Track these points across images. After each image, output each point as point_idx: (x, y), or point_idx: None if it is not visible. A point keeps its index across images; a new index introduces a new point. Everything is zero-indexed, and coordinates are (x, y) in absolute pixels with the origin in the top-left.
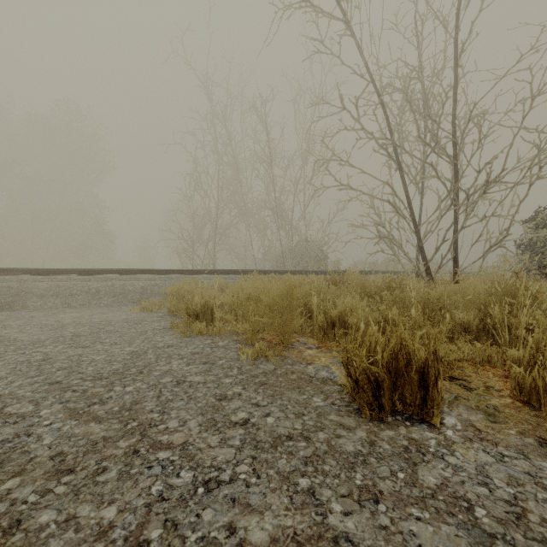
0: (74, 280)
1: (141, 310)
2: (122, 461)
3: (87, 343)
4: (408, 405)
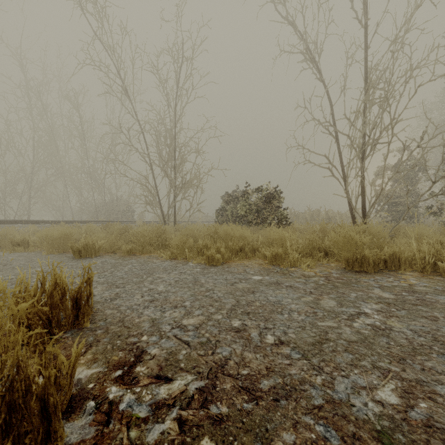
0: None
1: None
2: (3, 266)
3: None
4: (89, 255)
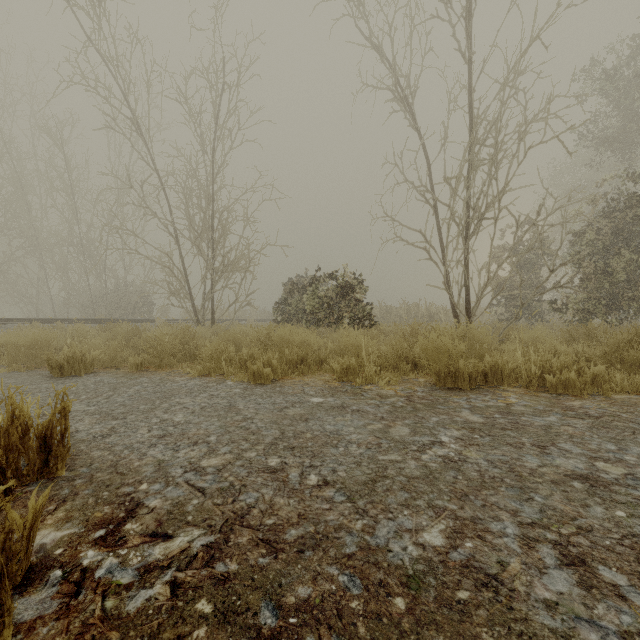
0: None
1: None
2: None
3: None
4: (77, 372)
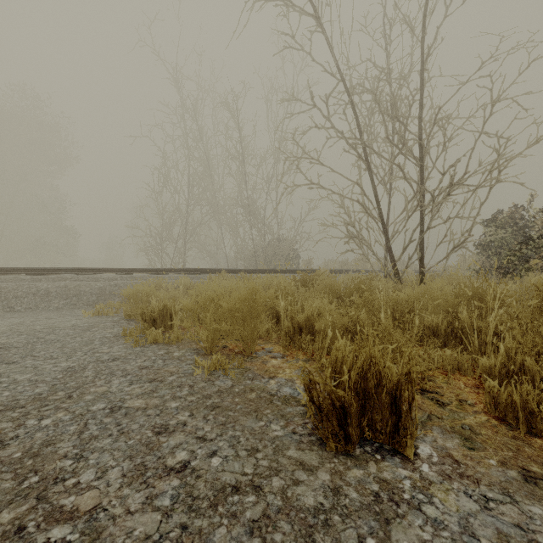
0: (21, 281)
1: (95, 314)
2: None
3: (16, 357)
4: (379, 432)
